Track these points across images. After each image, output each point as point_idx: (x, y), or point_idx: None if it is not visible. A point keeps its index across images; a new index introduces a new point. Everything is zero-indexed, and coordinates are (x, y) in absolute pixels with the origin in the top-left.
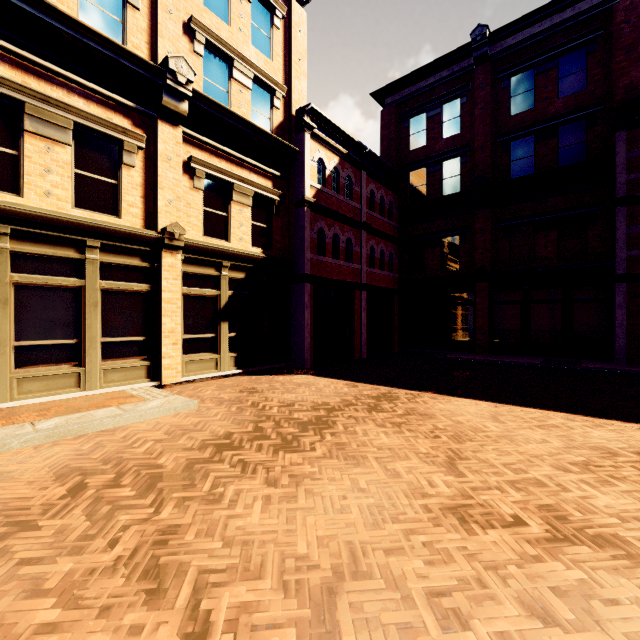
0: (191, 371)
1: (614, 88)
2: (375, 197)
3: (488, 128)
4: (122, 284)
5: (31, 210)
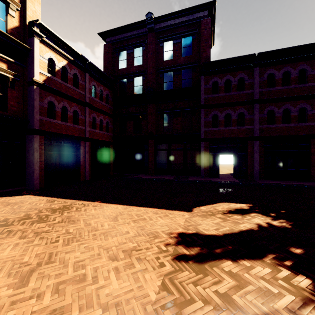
0: None
1: (201, 57)
2: (96, 89)
3: (154, 64)
4: None
5: None
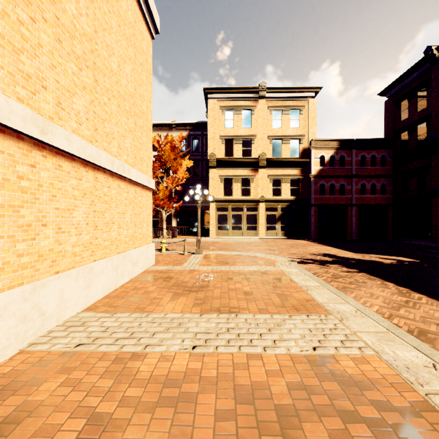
0: (268, 235)
1: None
2: (366, 158)
3: None
4: (250, 212)
5: (234, 199)
